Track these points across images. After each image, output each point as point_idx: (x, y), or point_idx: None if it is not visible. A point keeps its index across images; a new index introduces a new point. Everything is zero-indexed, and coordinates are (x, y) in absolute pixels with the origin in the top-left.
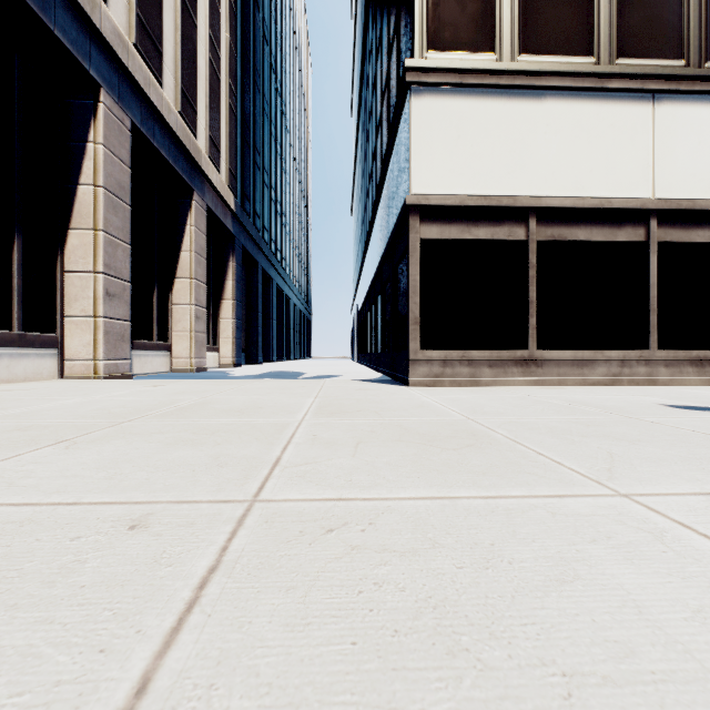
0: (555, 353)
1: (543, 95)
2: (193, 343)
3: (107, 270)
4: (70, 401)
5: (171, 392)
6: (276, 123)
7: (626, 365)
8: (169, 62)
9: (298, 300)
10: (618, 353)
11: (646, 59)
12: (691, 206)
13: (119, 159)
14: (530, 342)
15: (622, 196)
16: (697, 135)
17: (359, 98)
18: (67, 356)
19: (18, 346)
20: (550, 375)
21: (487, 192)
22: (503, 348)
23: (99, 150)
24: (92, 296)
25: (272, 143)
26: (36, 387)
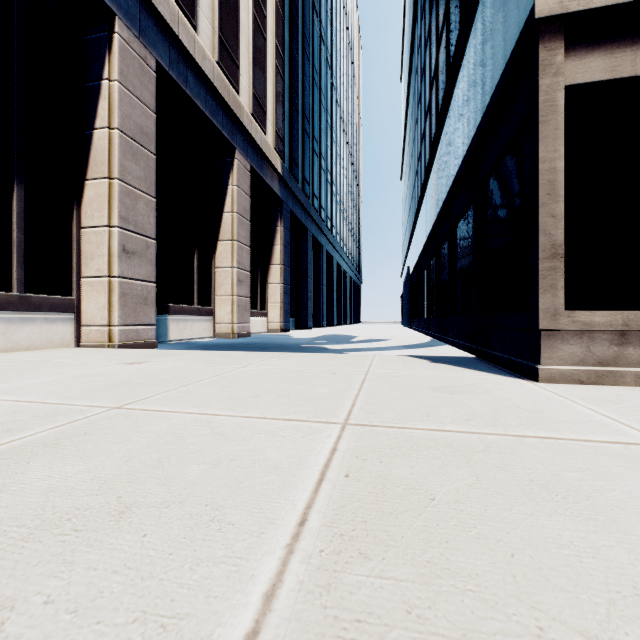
0: None
1: None
2: (235, 307)
3: (123, 223)
4: None
5: (112, 381)
6: (326, 95)
7: None
8: (205, 8)
9: (349, 267)
10: None
11: None
12: None
13: (140, 101)
14: None
15: None
16: None
17: (412, 42)
18: (84, 321)
19: (18, 310)
20: None
21: None
22: None
23: (114, 87)
24: (106, 253)
25: (322, 113)
26: None
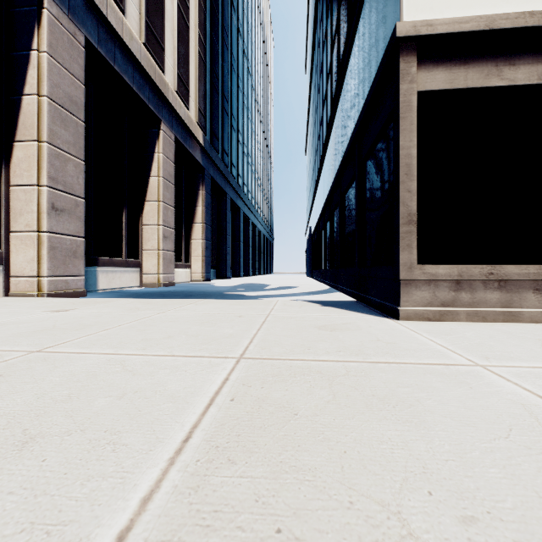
0: None
1: None
2: (161, 260)
3: (52, 183)
4: None
5: (35, 327)
6: (243, 80)
7: None
8: None
9: (262, 226)
10: None
11: None
12: None
13: (69, 72)
14: None
15: None
16: None
17: (313, 42)
18: (12, 272)
19: None
20: None
21: (532, 6)
22: None
23: (43, 58)
24: (35, 210)
25: (239, 95)
26: None
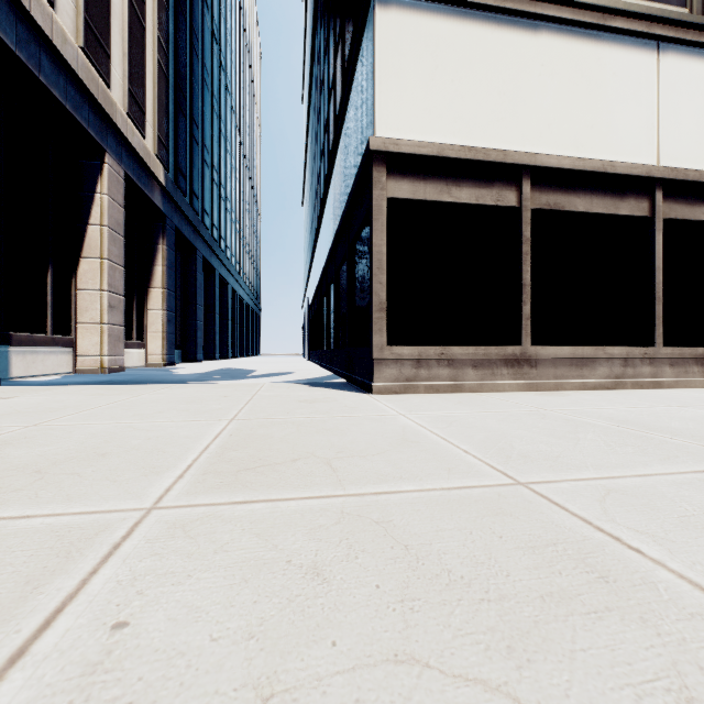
0: (551, 349)
1: (537, 27)
2: (105, 337)
3: None
4: None
5: None
6: (220, 99)
7: (629, 364)
8: None
9: (246, 293)
10: (621, 350)
11: (648, 1)
12: (698, 178)
13: None
14: (523, 335)
15: (625, 161)
16: (702, 96)
17: (311, 74)
18: None
19: None
20: (546, 377)
21: (471, 142)
22: (489, 344)
23: None
24: None
25: (214, 120)
26: None
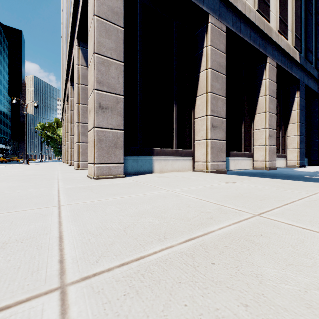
0: None
1: None
2: (266, 152)
3: (212, 113)
4: (156, 192)
5: (230, 193)
6: None
7: None
8: None
9: None
10: None
11: None
12: None
13: (219, 50)
14: None
15: None
16: None
17: None
18: (195, 160)
19: (175, 155)
20: None
21: None
22: None
23: (208, 49)
24: (205, 128)
25: None
26: (172, 176)
